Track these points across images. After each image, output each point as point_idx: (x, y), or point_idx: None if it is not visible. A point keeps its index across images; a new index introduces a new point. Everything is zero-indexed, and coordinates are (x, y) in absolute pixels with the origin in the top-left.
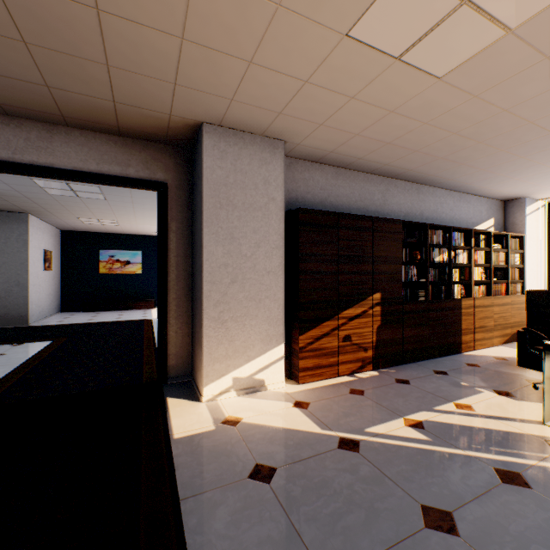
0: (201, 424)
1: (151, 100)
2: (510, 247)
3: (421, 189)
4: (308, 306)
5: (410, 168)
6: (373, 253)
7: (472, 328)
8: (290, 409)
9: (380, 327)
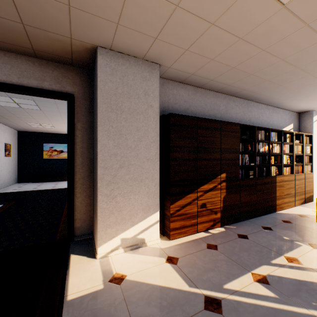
0: (92, 282)
1: (53, 22)
2: (304, 142)
3: (249, 104)
4: (176, 183)
5: (245, 88)
6: (221, 146)
7: (282, 195)
8: (164, 265)
9: (225, 197)
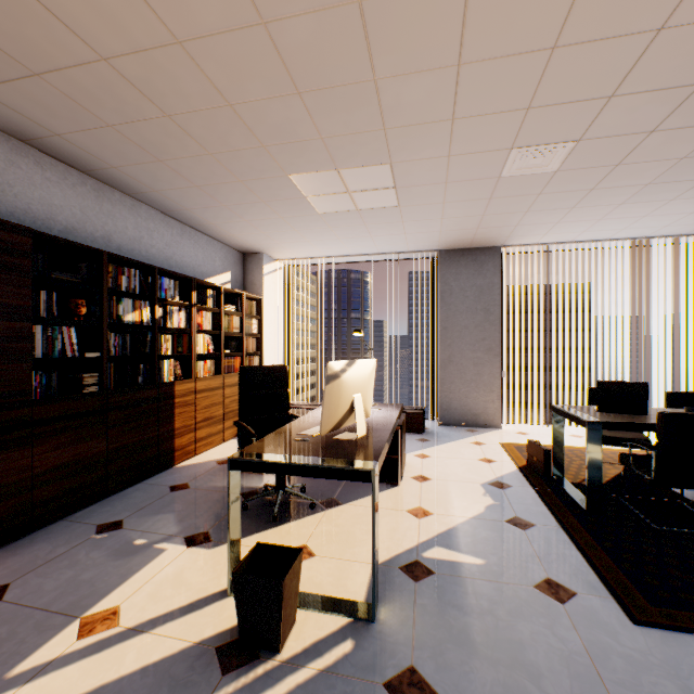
0: None
1: None
2: (248, 310)
3: (108, 194)
4: None
5: (56, 127)
6: None
7: (193, 424)
8: None
9: None
